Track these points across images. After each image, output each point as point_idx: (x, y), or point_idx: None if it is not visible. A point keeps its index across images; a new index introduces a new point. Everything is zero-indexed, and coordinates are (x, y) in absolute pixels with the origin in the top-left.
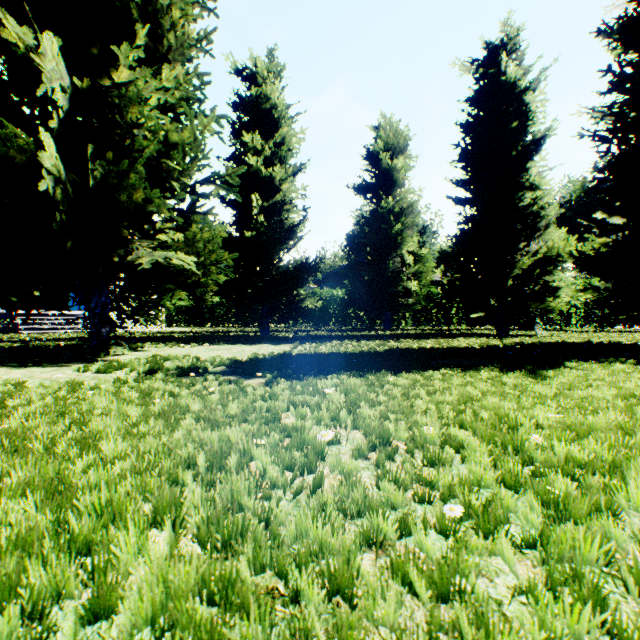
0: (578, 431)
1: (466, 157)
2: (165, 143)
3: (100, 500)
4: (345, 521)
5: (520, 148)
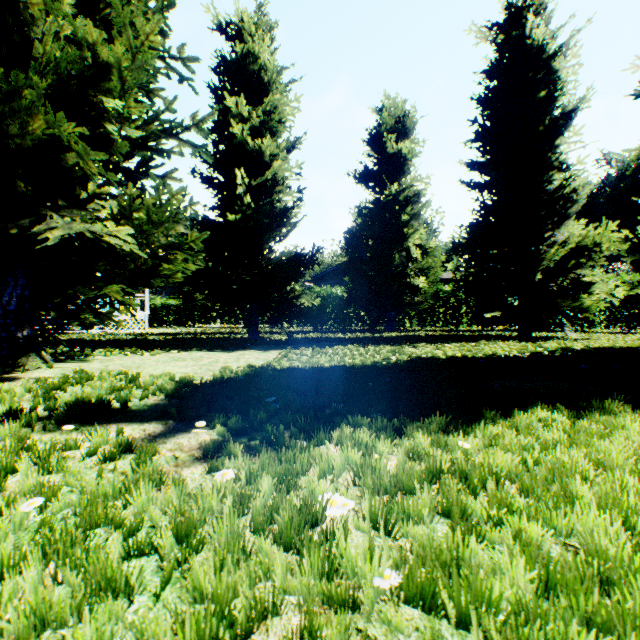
0: None
1: (486, 133)
2: (95, 66)
3: None
4: None
5: (547, 123)
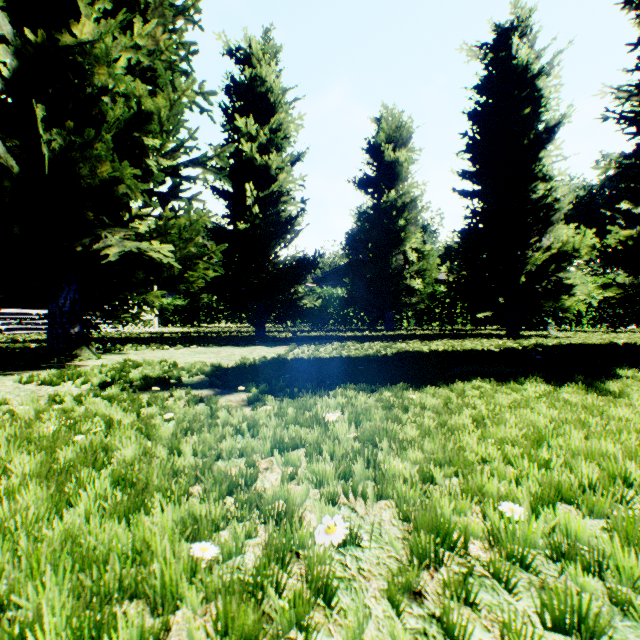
0: None
1: (475, 146)
2: (139, 113)
3: None
4: None
5: (532, 137)
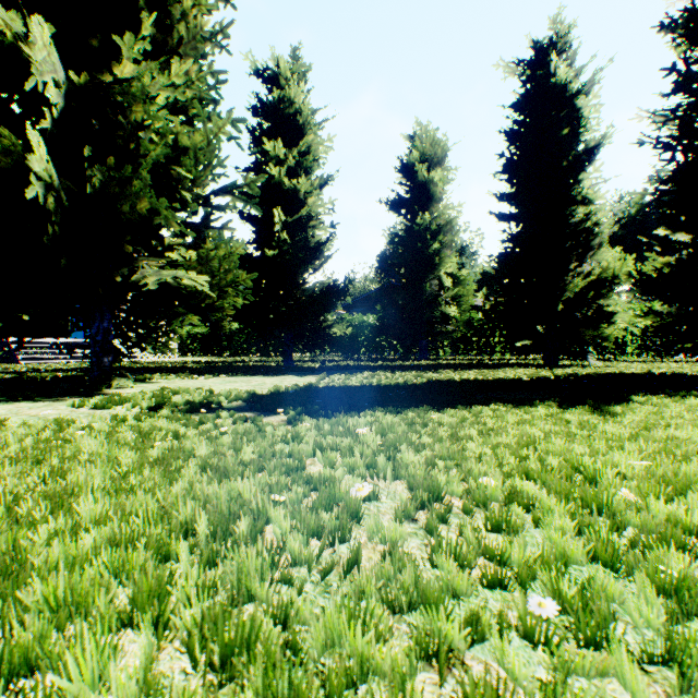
0: (674, 484)
1: (511, 168)
2: (175, 148)
3: (55, 591)
4: (393, 622)
5: (571, 158)
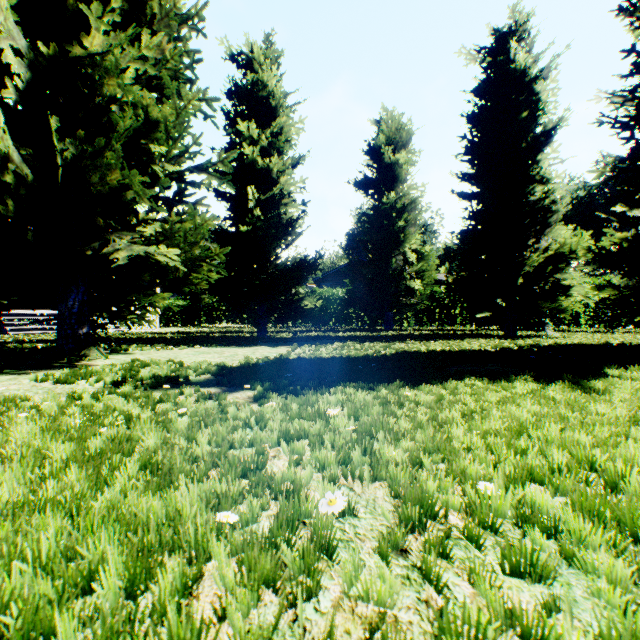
0: None
1: (473, 149)
2: (146, 121)
3: None
4: None
5: (530, 140)
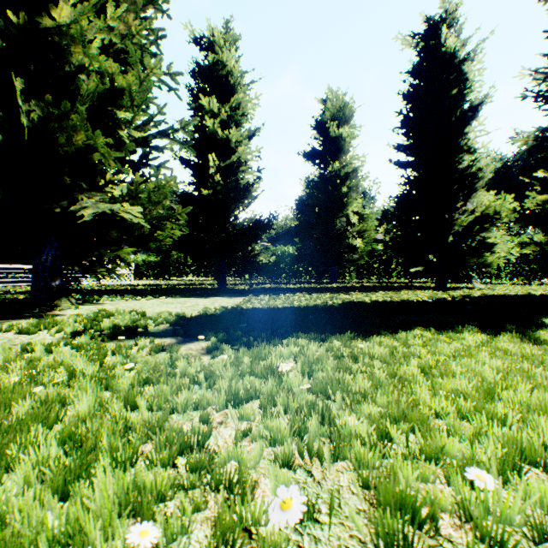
0: None
1: (409, 123)
2: (112, 89)
3: None
4: None
5: (458, 115)
